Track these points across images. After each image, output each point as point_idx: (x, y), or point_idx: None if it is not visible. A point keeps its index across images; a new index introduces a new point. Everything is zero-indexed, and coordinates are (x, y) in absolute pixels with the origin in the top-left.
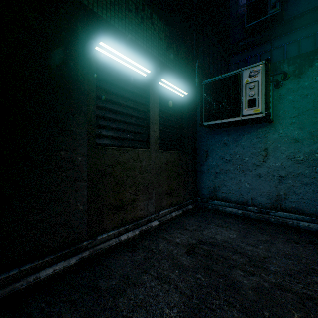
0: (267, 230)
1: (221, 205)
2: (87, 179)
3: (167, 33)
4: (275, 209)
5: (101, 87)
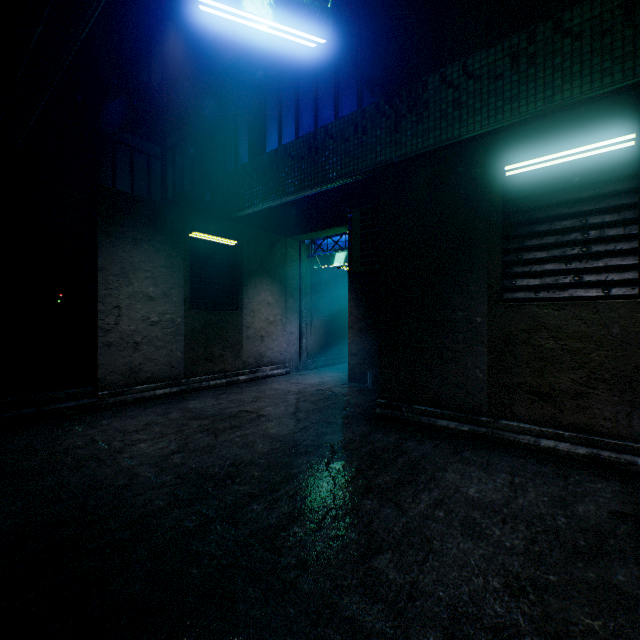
0: None
1: None
2: (488, 344)
3: None
4: None
5: (513, 222)
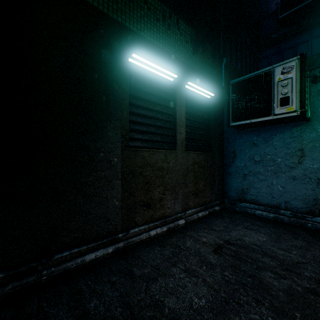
0: (302, 236)
1: (250, 208)
2: (121, 178)
3: (193, 36)
4: (312, 215)
5: (133, 94)
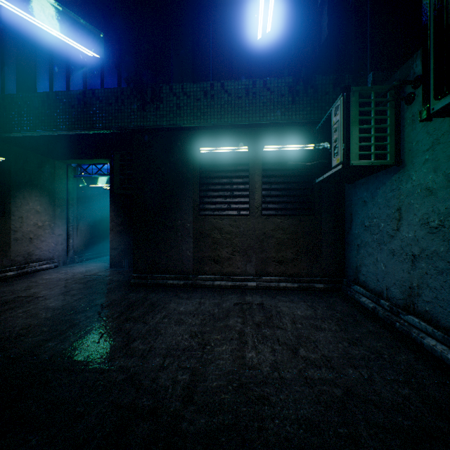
0: (356, 328)
1: (359, 293)
2: (193, 237)
3: (291, 84)
4: (407, 311)
5: (204, 176)
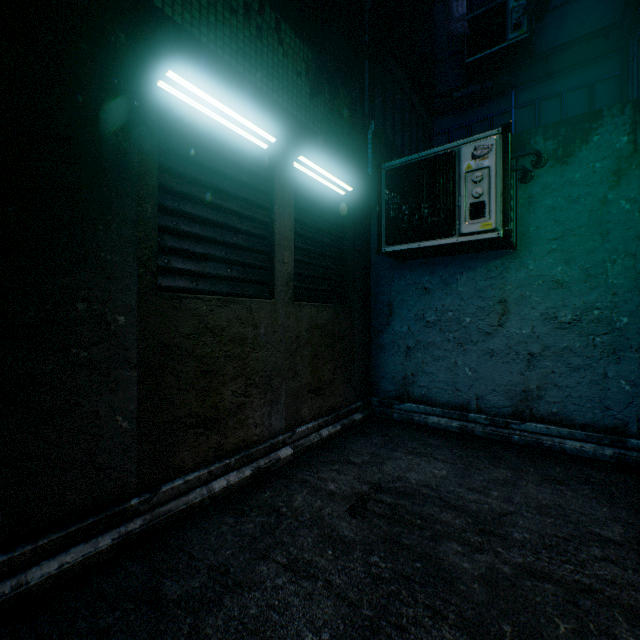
0: (506, 460)
1: (418, 413)
2: (139, 363)
3: (311, 64)
4: (520, 418)
5: (170, 167)
